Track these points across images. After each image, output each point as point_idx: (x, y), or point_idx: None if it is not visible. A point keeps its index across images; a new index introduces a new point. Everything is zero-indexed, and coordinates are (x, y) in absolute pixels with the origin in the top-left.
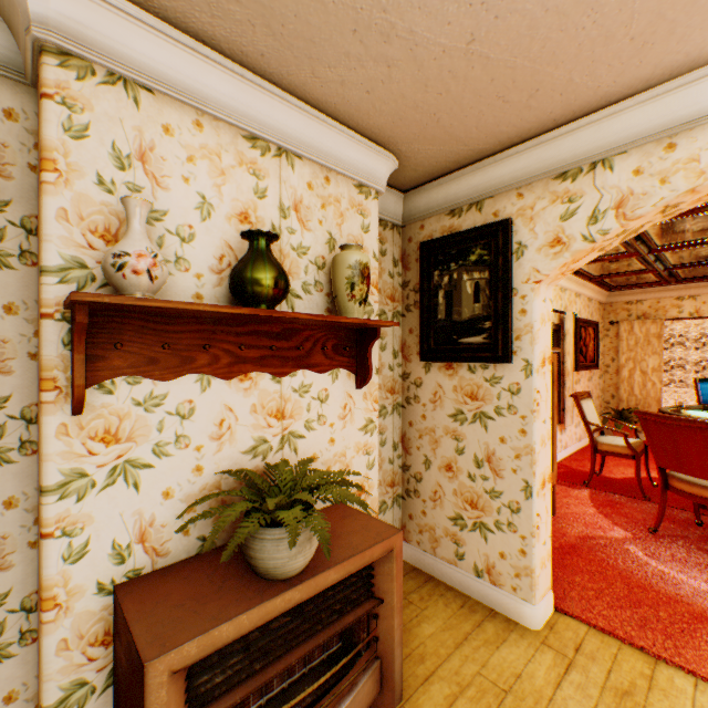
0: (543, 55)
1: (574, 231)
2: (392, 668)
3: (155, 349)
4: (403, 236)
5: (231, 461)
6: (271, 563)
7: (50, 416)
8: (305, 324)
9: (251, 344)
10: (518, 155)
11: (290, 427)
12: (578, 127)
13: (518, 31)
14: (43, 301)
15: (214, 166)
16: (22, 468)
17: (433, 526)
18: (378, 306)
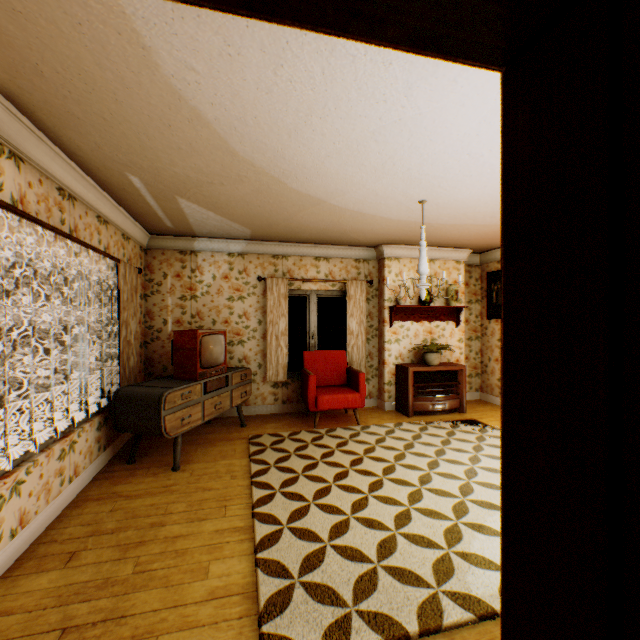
0: None
1: None
2: (462, 402)
3: (402, 315)
4: (480, 269)
5: (418, 343)
6: (429, 360)
7: (386, 328)
8: (437, 308)
9: (422, 313)
10: None
11: (433, 337)
12: None
13: (492, 235)
14: (385, 306)
15: (414, 270)
16: (375, 340)
17: (491, 383)
18: (468, 298)
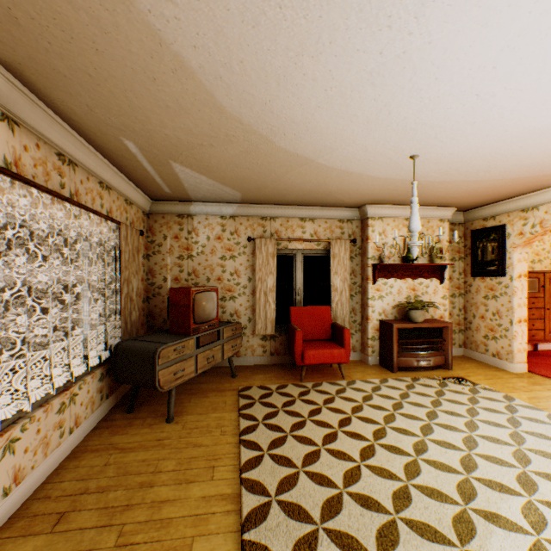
0: (494, 192)
1: (526, 230)
2: (447, 359)
3: (385, 272)
4: (463, 227)
5: (401, 300)
6: (413, 317)
7: (369, 285)
8: (421, 265)
9: (406, 271)
10: (504, 203)
11: (416, 294)
12: (523, 197)
13: (481, 192)
14: (368, 264)
15: (397, 229)
16: (358, 296)
17: (475, 340)
18: (451, 256)
